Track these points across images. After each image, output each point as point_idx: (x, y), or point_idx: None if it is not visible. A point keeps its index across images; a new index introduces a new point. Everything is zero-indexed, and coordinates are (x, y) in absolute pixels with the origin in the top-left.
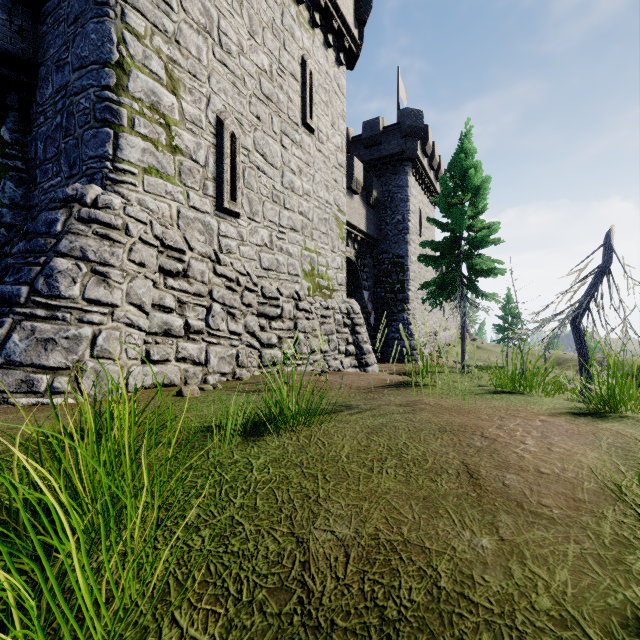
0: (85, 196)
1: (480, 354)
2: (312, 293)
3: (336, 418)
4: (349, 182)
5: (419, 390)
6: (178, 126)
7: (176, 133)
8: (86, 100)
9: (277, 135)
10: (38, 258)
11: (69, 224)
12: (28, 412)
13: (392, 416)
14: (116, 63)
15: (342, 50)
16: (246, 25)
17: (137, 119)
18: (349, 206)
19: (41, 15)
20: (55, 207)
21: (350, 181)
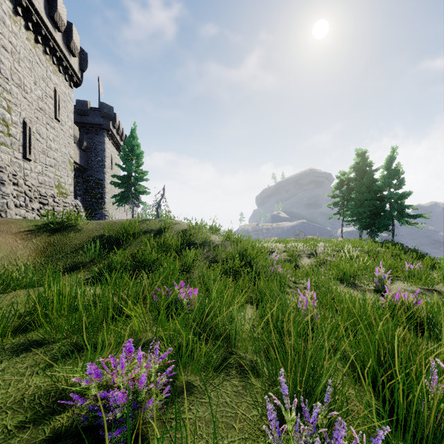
0: None
1: None
2: (59, 195)
3: None
4: None
5: None
6: (11, 126)
7: (10, 128)
8: None
9: (45, 125)
10: None
11: None
12: None
13: None
14: None
15: (72, 82)
16: (33, 80)
17: None
18: None
19: None
20: None
21: None
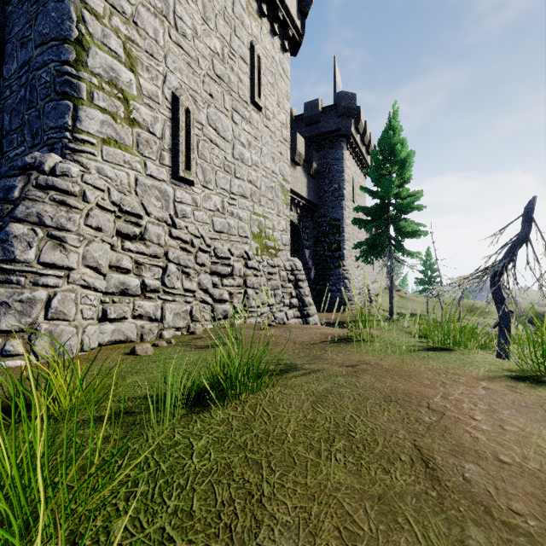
0: (43, 164)
1: (404, 303)
2: (260, 253)
3: (281, 382)
4: (292, 155)
5: (358, 346)
6: (136, 101)
7: (134, 107)
8: (47, 74)
9: (228, 111)
10: None
11: (26, 191)
12: None
13: (336, 380)
14: (75, 40)
15: (286, 38)
16: (200, 11)
17: (96, 93)
18: (292, 176)
19: None
20: (14, 174)
21: (293, 154)
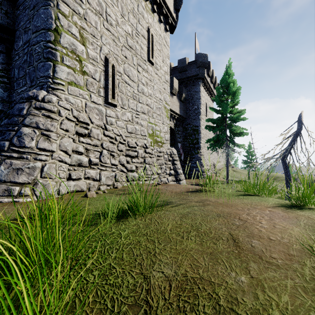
0: (38, 96)
1: (235, 174)
2: (153, 144)
3: (164, 209)
4: (171, 89)
5: (206, 193)
6: (85, 61)
7: (84, 64)
8: (39, 48)
9: (135, 66)
10: (14, 127)
11: (30, 110)
12: (8, 206)
13: (193, 208)
14: (54, 29)
15: (167, 24)
16: (120, 11)
17: (65, 57)
18: (171, 101)
19: (17, 5)
20: (23, 101)
21: (171, 89)
